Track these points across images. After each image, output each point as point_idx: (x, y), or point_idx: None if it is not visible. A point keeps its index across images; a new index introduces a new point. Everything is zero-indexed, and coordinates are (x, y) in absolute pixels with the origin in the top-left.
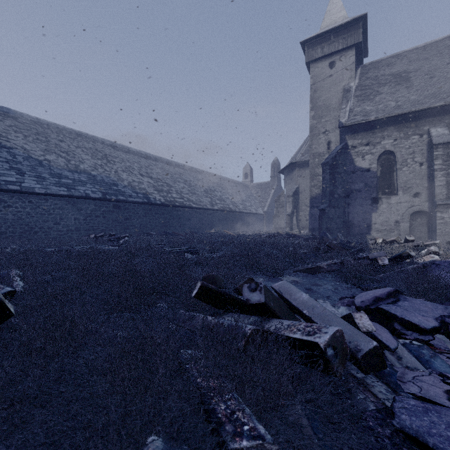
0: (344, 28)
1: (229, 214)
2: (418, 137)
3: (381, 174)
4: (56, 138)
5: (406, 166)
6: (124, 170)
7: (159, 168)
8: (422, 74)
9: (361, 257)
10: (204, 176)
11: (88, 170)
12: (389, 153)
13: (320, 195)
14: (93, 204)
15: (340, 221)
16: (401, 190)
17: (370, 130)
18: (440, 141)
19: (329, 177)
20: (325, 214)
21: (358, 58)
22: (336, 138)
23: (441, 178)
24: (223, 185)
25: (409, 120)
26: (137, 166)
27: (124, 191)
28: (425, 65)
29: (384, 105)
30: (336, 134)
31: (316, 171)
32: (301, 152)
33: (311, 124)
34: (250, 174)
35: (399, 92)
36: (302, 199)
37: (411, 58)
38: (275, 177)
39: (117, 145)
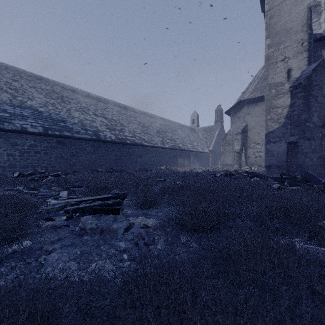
0: None
1: (179, 152)
2: None
3: None
4: (10, 77)
5: None
6: (77, 109)
7: (116, 111)
8: None
9: None
10: (158, 120)
11: (35, 106)
12: None
13: (278, 128)
14: (31, 139)
15: (316, 156)
16: None
17: None
18: None
19: (302, 101)
20: (297, 147)
21: None
22: (298, 64)
23: None
24: (173, 128)
25: None
26: (93, 107)
27: (72, 128)
28: None
29: None
30: (298, 60)
31: (272, 103)
32: (249, 90)
33: (267, 53)
34: (197, 119)
35: None
36: (251, 136)
37: None
38: (219, 121)
39: (77, 90)
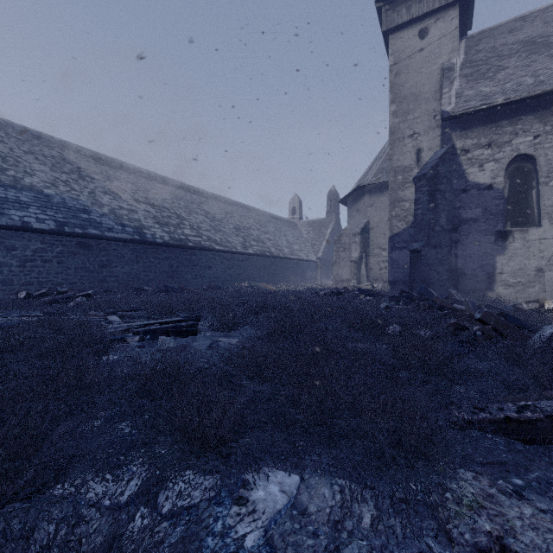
0: None
1: (270, 260)
2: None
3: (510, 193)
4: None
5: None
6: (106, 191)
7: (169, 193)
8: None
9: None
10: (236, 209)
11: (38, 186)
12: (523, 159)
13: (405, 230)
14: (38, 240)
15: (444, 268)
16: (546, 217)
17: (493, 122)
18: None
19: (427, 198)
20: (421, 257)
21: (461, 26)
22: (430, 143)
23: None
24: (262, 221)
25: None
26: (131, 188)
27: (101, 222)
28: None
29: (515, 83)
30: (430, 138)
31: (398, 194)
32: (372, 171)
33: (392, 124)
34: (299, 208)
35: (536, 63)
36: (374, 238)
37: (548, 17)
38: (333, 212)
39: (102, 157)
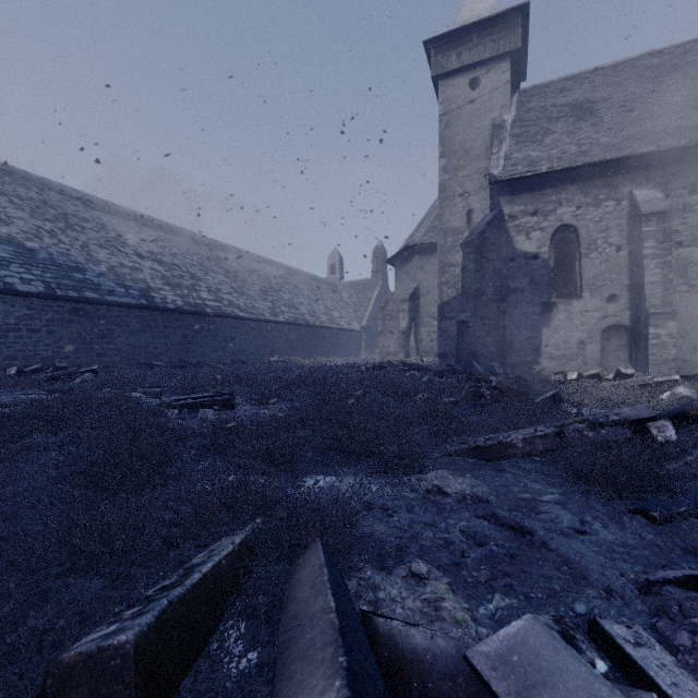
0: (493, 24)
1: (304, 329)
2: (613, 204)
3: (556, 263)
4: None
5: (596, 252)
6: (102, 244)
7: (179, 246)
8: (616, 105)
9: (606, 422)
10: (263, 266)
11: (18, 238)
12: (568, 230)
13: (455, 298)
14: (23, 305)
15: (491, 341)
16: (587, 290)
17: (539, 190)
18: (653, 209)
19: (474, 266)
20: (467, 329)
21: (513, 78)
22: (481, 204)
23: (654, 271)
24: (294, 282)
25: (600, 175)
26: (132, 239)
27: (99, 283)
28: (618, 92)
29: (561, 151)
30: (481, 198)
31: (448, 258)
32: (422, 229)
33: (441, 181)
34: (340, 266)
35: (581, 131)
36: (425, 306)
37: (596, 81)
38: (380, 272)
39: (92, 199)
